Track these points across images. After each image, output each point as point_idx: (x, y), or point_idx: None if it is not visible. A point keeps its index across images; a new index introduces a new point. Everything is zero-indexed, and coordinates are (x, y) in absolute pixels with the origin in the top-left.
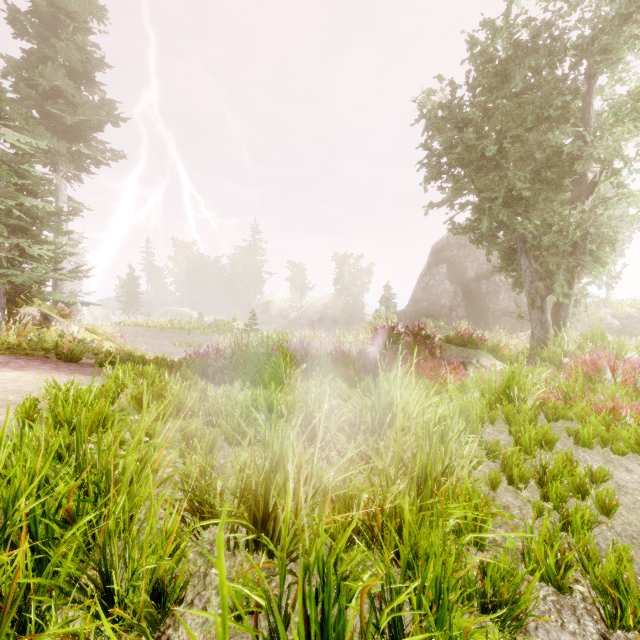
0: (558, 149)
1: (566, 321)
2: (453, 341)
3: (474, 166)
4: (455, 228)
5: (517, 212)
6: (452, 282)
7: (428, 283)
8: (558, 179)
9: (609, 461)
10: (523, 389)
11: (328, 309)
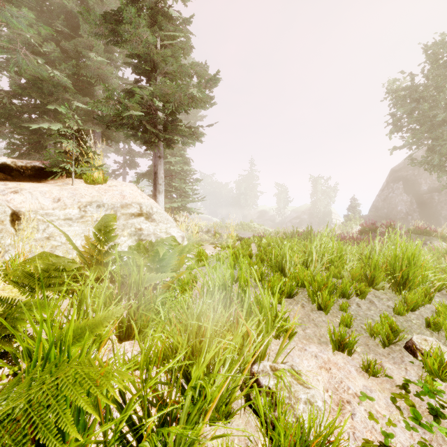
0: None
1: None
2: (413, 232)
3: (428, 125)
4: (413, 162)
5: None
6: (408, 194)
7: (387, 195)
8: None
9: None
10: None
11: (305, 215)
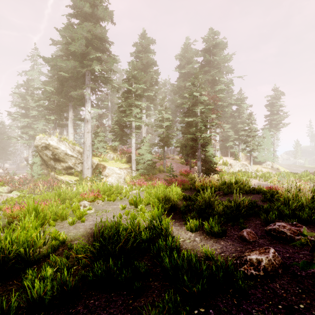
0: None
1: None
2: None
3: None
4: None
5: None
6: None
7: None
8: None
9: None
10: None
11: None
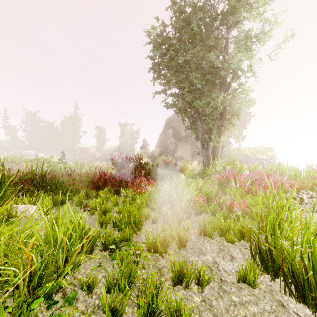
0: (213, 64)
1: (218, 155)
2: (160, 166)
3: (174, 70)
4: (167, 105)
5: (195, 97)
6: (174, 138)
7: (163, 138)
8: (214, 81)
9: (222, 249)
10: (179, 196)
11: (116, 152)
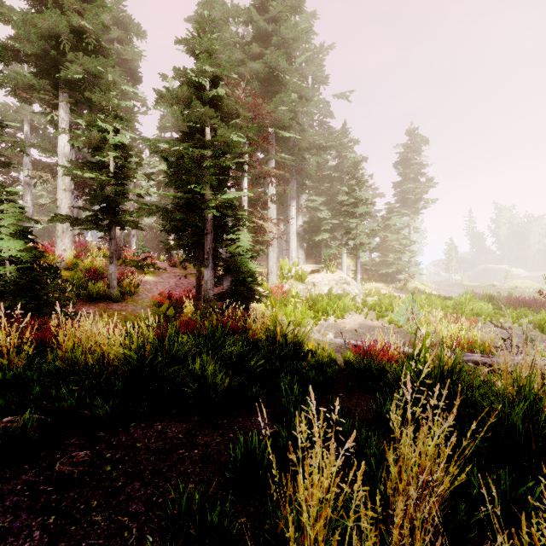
0: None
1: None
2: None
3: None
4: None
5: None
6: None
7: None
8: None
9: None
10: None
11: None
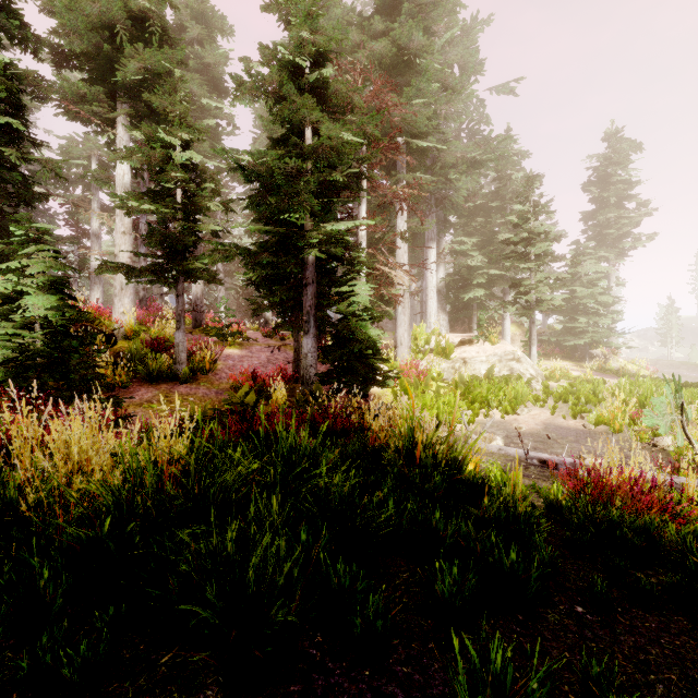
0: None
1: None
2: None
3: None
4: None
5: None
6: None
7: None
8: None
9: None
10: None
11: None
